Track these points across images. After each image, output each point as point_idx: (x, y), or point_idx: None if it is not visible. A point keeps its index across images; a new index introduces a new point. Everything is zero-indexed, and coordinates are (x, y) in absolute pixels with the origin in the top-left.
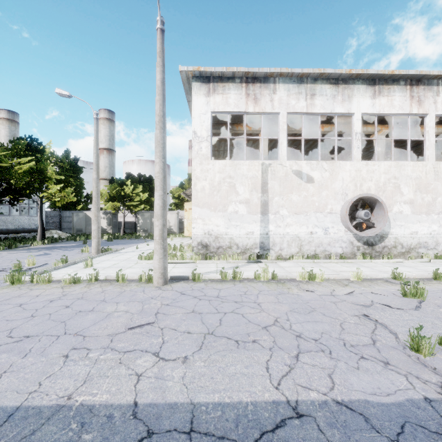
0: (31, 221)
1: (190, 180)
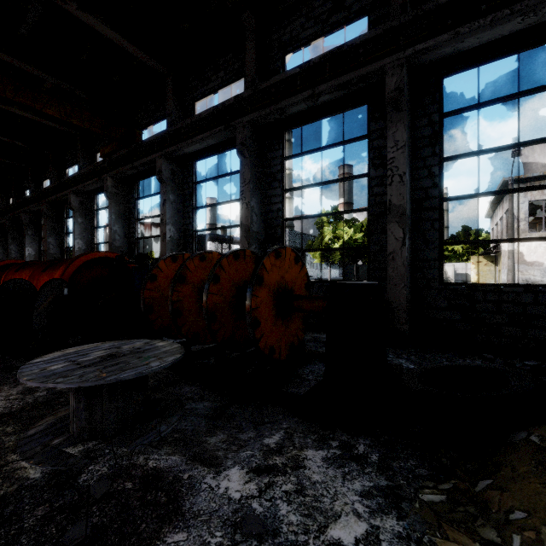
0: (333, 273)
1: (466, 233)
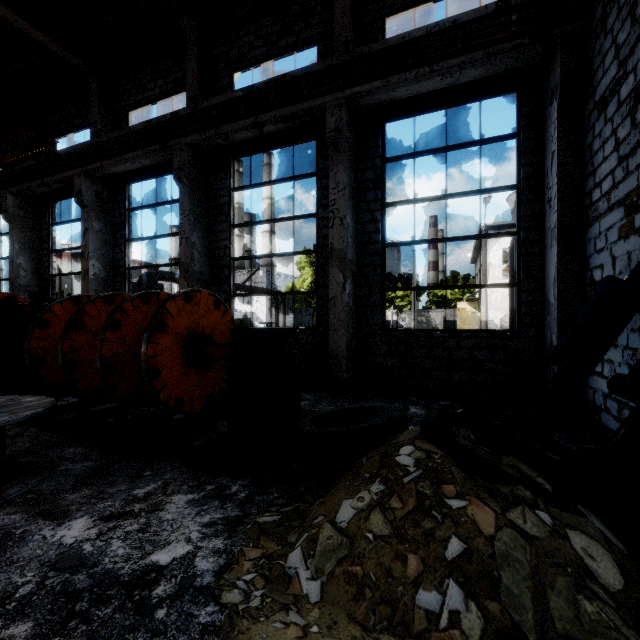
0: None
1: (455, 278)
